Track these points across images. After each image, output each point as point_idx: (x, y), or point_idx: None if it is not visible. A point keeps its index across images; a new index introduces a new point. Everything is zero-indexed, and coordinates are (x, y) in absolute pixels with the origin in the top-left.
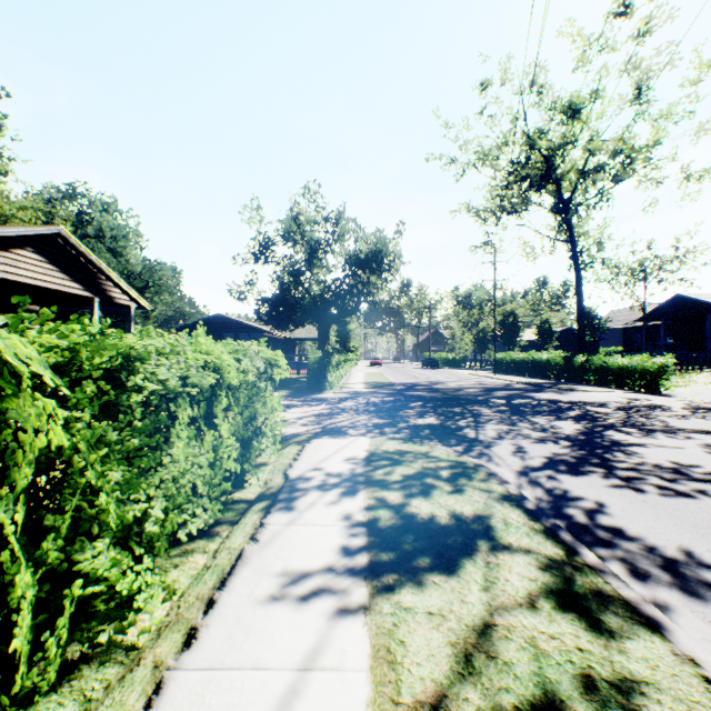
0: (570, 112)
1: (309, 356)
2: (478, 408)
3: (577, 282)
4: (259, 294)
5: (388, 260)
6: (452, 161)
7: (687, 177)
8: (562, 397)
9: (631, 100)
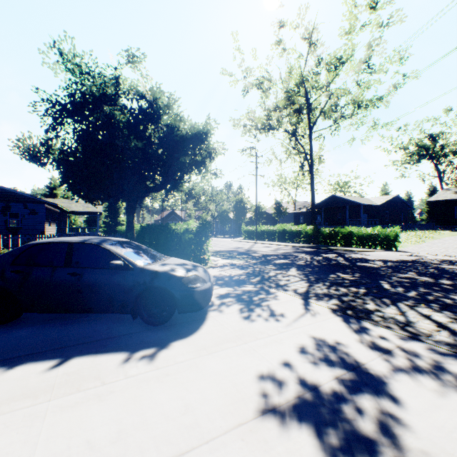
0: (332, 65)
1: (185, 226)
2: (402, 275)
3: (312, 181)
4: (58, 158)
5: (199, 145)
6: (244, 79)
7: (373, 126)
8: (377, 257)
9: (365, 68)
